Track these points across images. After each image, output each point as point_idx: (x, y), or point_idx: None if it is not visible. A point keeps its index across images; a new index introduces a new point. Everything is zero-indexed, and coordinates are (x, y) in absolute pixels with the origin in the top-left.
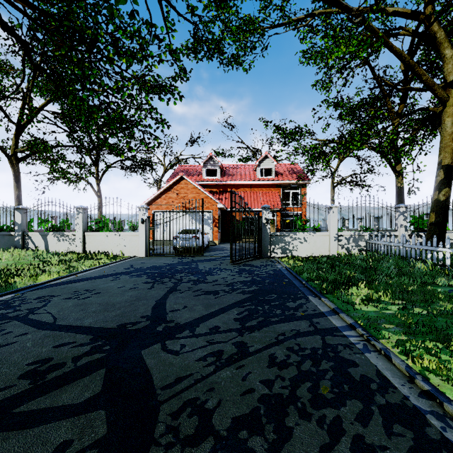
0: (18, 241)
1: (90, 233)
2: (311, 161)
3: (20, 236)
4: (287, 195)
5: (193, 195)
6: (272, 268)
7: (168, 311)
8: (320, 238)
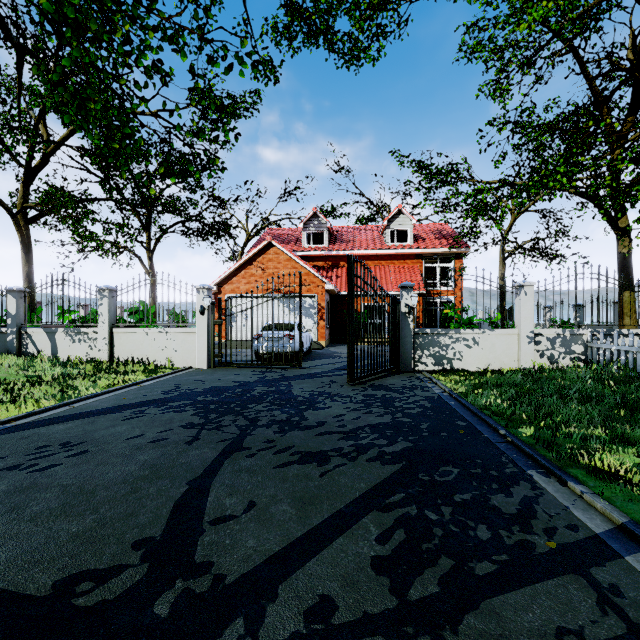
0: (12, 341)
1: (120, 329)
2: (473, 215)
3: (14, 333)
4: (431, 271)
5: (287, 270)
6: (425, 394)
7: (205, 523)
8: (503, 338)
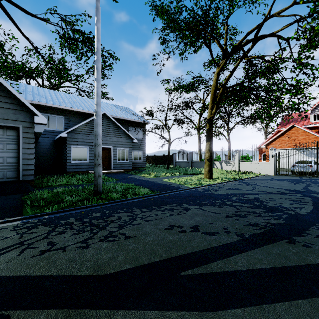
0: None
1: (242, 162)
2: None
3: None
4: None
5: (303, 137)
6: None
7: (311, 190)
8: None
